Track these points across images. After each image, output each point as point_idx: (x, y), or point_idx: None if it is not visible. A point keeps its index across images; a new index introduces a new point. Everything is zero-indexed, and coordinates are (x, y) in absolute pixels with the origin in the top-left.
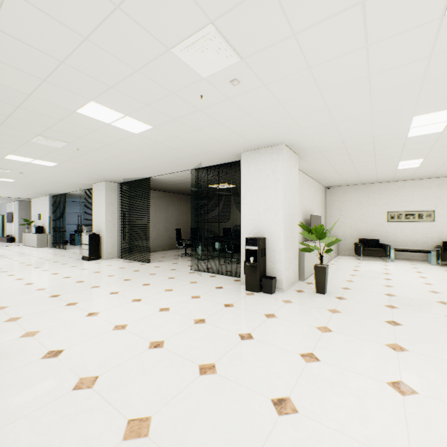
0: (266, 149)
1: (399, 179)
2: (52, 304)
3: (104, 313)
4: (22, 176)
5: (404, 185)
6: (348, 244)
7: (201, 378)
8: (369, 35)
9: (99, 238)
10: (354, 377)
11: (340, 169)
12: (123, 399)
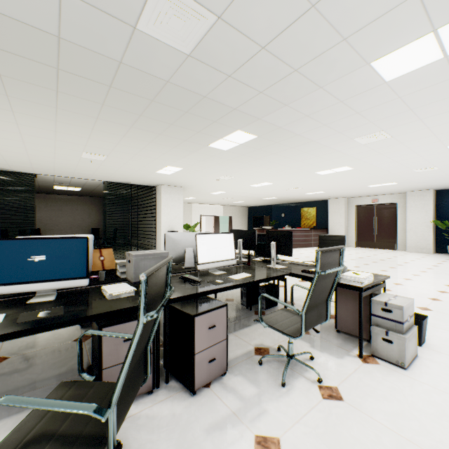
0: (175, 187)
1: None
2: None
3: None
4: None
5: None
6: None
7: None
8: (242, 184)
9: None
10: None
11: None
12: None
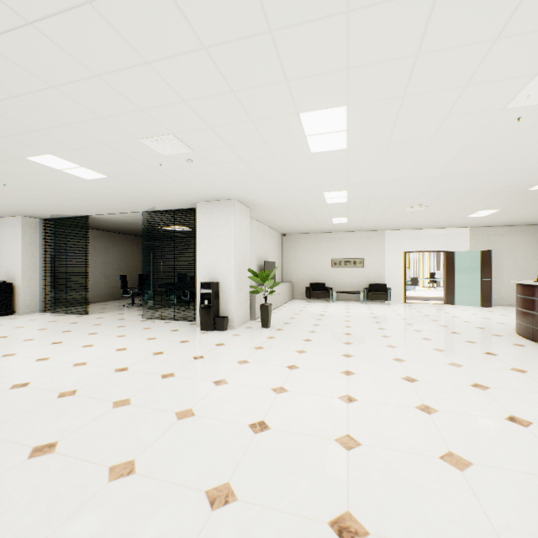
0: (220, 202)
1: (340, 231)
2: None
3: (56, 358)
4: None
5: (344, 236)
6: (301, 288)
7: (164, 380)
8: (275, 153)
9: (12, 288)
10: (268, 367)
11: (289, 220)
12: (105, 395)
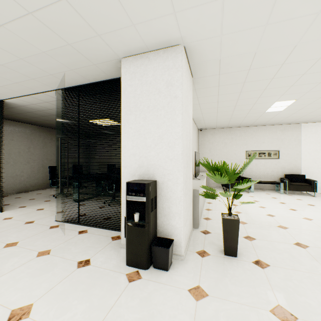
0: (157, 53)
1: (256, 124)
2: None
3: None
4: None
5: (258, 129)
6: None
7: None
8: None
9: None
10: None
11: (222, 107)
12: None
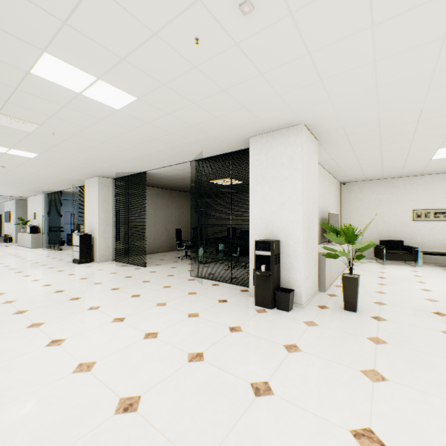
0: (280, 132)
1: (428, 173)
2: (11, 326)
3: (71, 342)
4: (6, 170)
5: (433, 179)
6: None
7: None
8: None
9: (91, 239)
10: None
11: (364, 159)
12: None
